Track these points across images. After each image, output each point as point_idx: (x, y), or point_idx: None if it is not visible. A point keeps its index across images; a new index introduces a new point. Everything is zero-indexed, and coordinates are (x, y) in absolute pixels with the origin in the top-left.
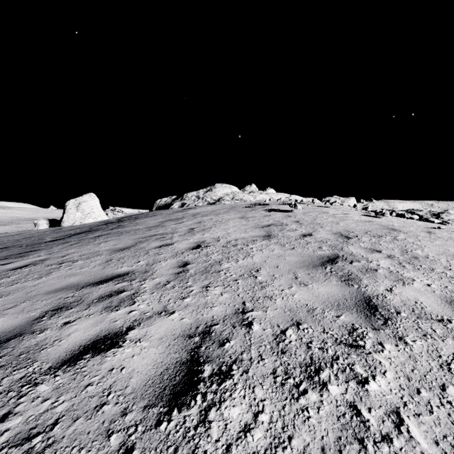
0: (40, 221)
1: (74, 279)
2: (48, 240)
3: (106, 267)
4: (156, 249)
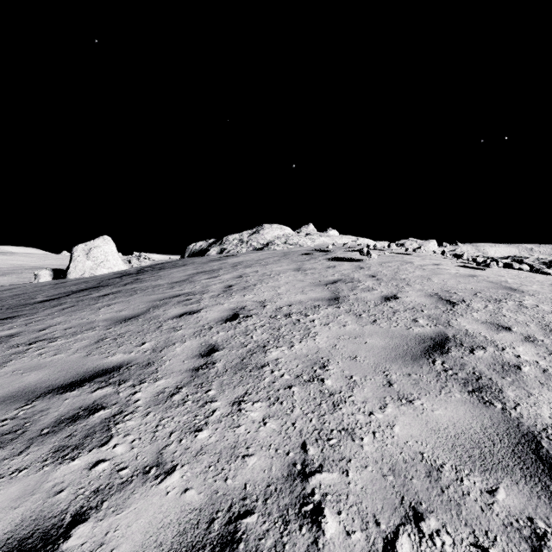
0: (42, 272)
1: (34, 378)
2: (38, 300)
3: (91, 354)
4: (174, 320)
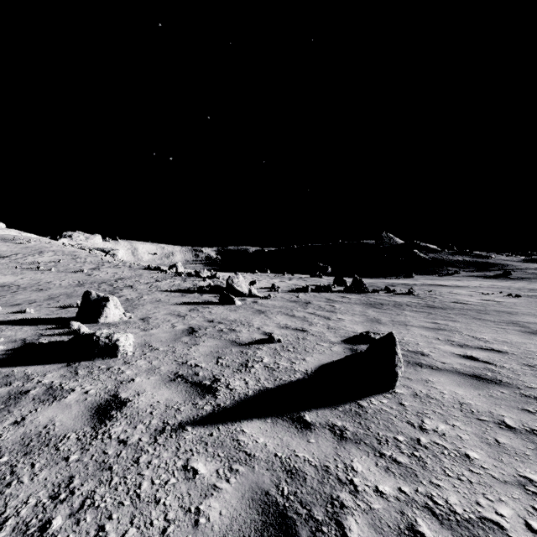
0: None
1: None
2: None
3: None
4: None
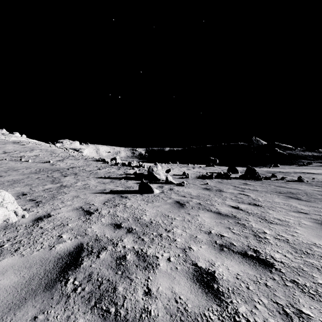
0: None
1: None
2: None
3: None
4: None
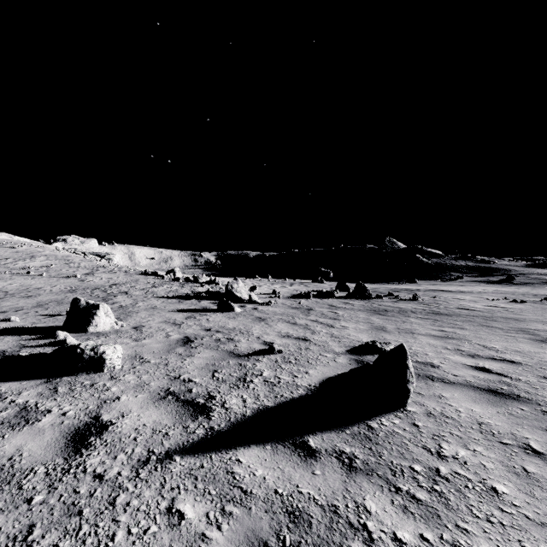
0: None
1: None
2: None
3: None
4: None
